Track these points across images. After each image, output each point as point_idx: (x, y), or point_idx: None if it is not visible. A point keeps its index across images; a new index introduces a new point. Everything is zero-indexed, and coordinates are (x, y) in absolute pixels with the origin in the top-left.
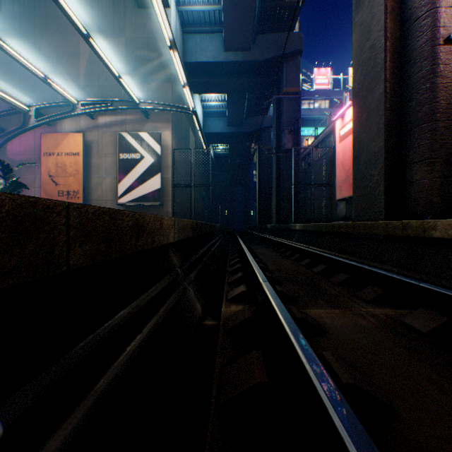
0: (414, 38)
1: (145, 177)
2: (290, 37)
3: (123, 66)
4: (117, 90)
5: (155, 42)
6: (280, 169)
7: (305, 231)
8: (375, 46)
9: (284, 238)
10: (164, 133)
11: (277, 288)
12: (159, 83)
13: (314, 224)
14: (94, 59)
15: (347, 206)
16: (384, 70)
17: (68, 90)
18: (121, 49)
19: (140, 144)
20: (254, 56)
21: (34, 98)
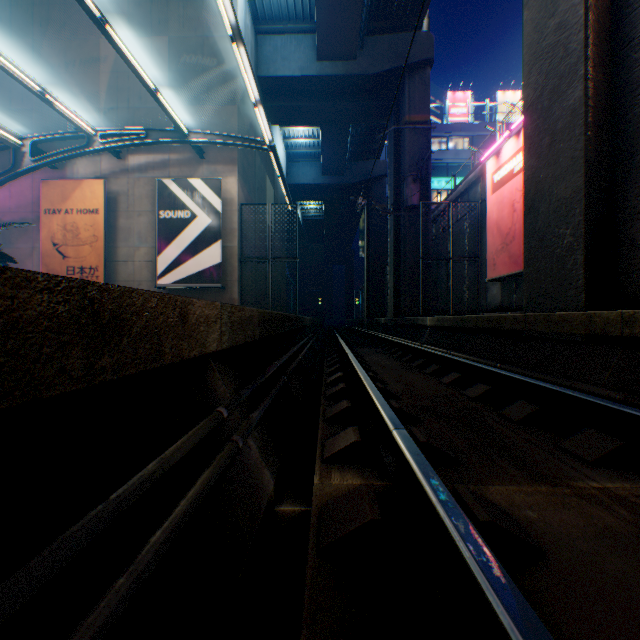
0: (639, 1)
1: (198, 246)
2: (415, 39)
3: (165, 79)
4: (156, 115)
5: (213, 44)
6: (399, 235)
7: (441, 327)
8: (566, 23)
9: (407, 338)
10: (226, 181)
11: (418, 436)
12: (220, 105)
13: (456, 318)
14: (121, 69)
15: (504, 290)
16: (584, 61)
17: (82, 115)
18: (163, 54)
19: (191, 196)
20: (362, 67)
21: (31, 128)
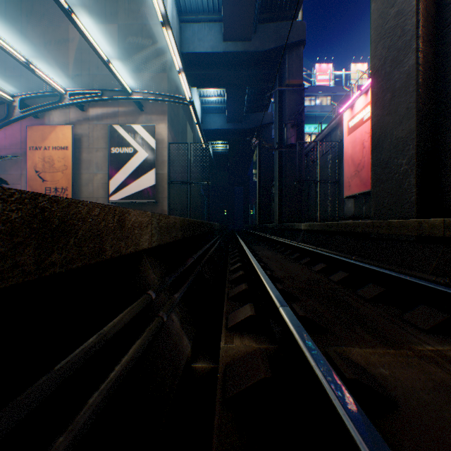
0: None
1: (139, 173)
2: (293, 26)
3: (115, 54)
4: (109, 80)
5: (149, 29)
6: (282, 165)
7: (311, 231)
8: (403, 11)
9: (287, 238)
10: (159, 126)
11: (298, 311)
12: (154, 73)
13: (323, 224)
14: (84, 47)
15: (356, 204)
16: (416, 38)
17: (56, 80)
18: (114, 37)
19: (133, 137)
20: (255, 46)
21: (20, 89)
